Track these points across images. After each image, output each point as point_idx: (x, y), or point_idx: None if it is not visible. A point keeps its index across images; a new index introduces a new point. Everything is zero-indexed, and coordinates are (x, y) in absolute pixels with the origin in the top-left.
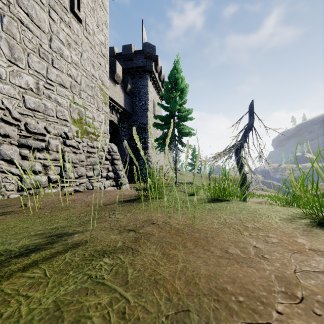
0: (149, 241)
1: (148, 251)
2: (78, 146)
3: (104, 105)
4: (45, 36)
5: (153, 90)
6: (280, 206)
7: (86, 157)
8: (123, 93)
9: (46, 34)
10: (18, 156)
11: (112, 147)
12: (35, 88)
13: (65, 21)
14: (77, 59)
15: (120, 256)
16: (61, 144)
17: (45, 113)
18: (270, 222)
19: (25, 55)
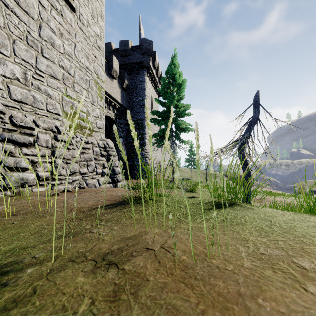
0: (137, 301)
1: None
2: (71, 141)
3: (100, 99)
4: (34, 22)
5: (150, 86)
6: (312, 216)
7: (80, 153)
8: (120, 89)
9: (35, 20)
10: (1, 152)
11: (108, 142)
12: (22, 78)
13: (57, 8)
14: (70, 50)
15: None
16: (52, 139)
17: (34, 105)
18: None
19: (10, 42)
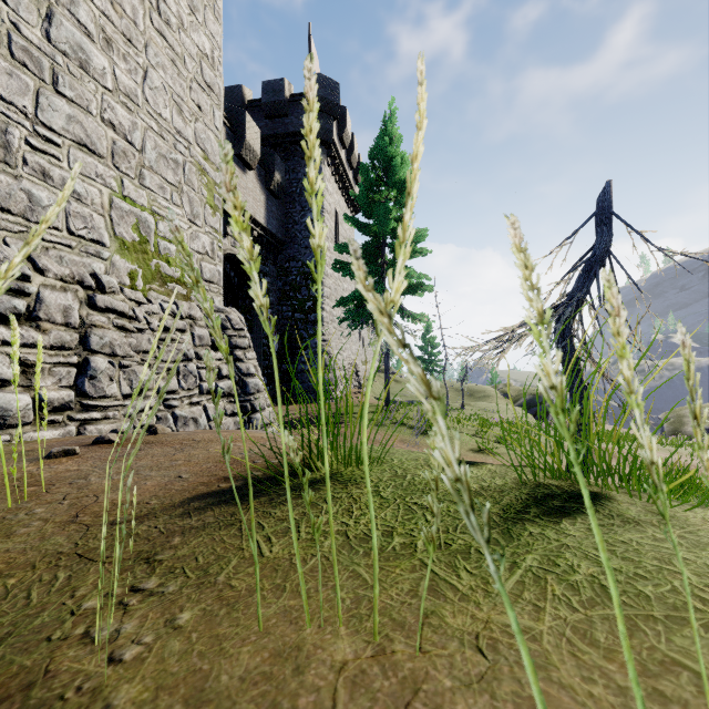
0: None
1: None
2: (135, 311)
3: (210, 210)
4: (30, 3)
5: (333, 189)
6: None
7: (159, 340)
8: (263, 192)
9: None
10: None
11: (231, 316)
12: None
13: None
14: (132, 85)
15: None
16: (81, 305)
17: (32, 217)
18: None
19: None
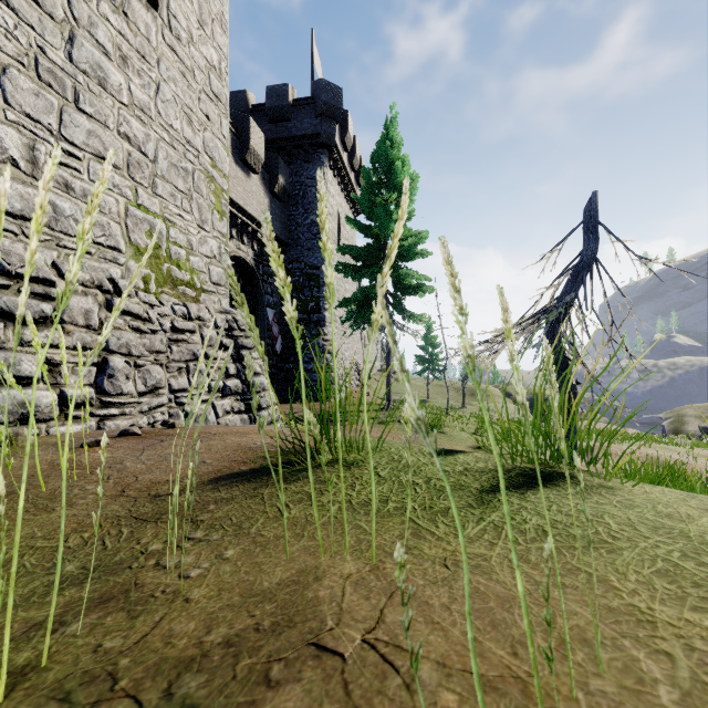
0: None
1: None
2: (148, 313)
3: (218, 216)
4: (55, 27)
5: (336, 191)
6: None
7: (170, 341)
8: (267, 195)
9: (59, 23)
10: None
11: (237, 317)
12: (24, 160)
13: None
14: (145, 99)
15: None
16: (100, 308)
17: (56, 226)
18: None
19: None
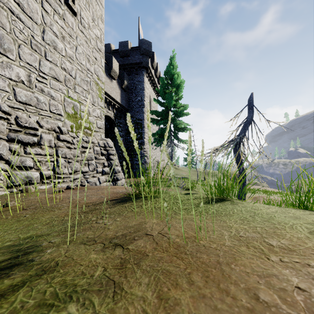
0: (140, 268)
1: (136, 289)
2: (73, 140)
3: (100, 99)
4: (37, 27)
5: (149, 86)
6: (294, 209)
7: (81, 152)
8: (119, 89)
9: (39, 25)
10: (7, 151)
11: (108, 142)
12: (26, 81)
13: (59, 13)
14: (71, 53)
15: (94, 299)
16: (54, 139)
17: (38, 106)
18: (300, 238)
19: (15, 46)
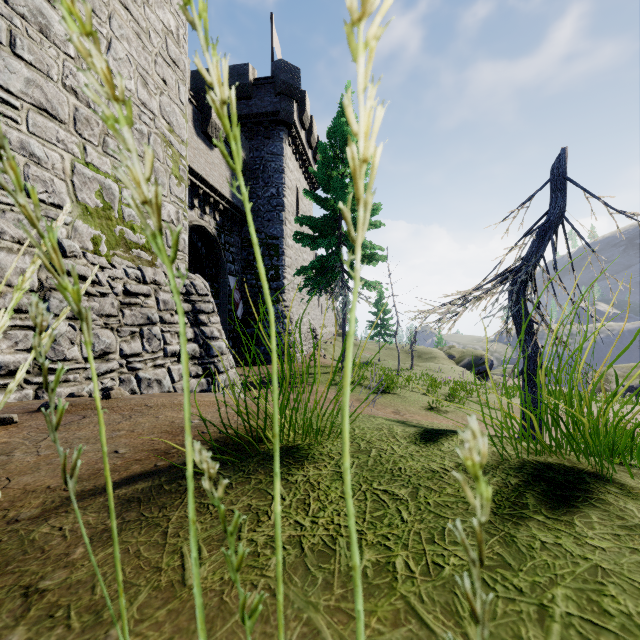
0: None
1: None
2: (97, 275)
3: (175, 181)
4: None
5: (294, 167)
6: None
7: (122, 304)
8: (228, 168)
9: None
10: None
11: (196, 282)
12: None
13: None
14: None
15: None
16: (40, 268)
17: None
18: None
19: None
